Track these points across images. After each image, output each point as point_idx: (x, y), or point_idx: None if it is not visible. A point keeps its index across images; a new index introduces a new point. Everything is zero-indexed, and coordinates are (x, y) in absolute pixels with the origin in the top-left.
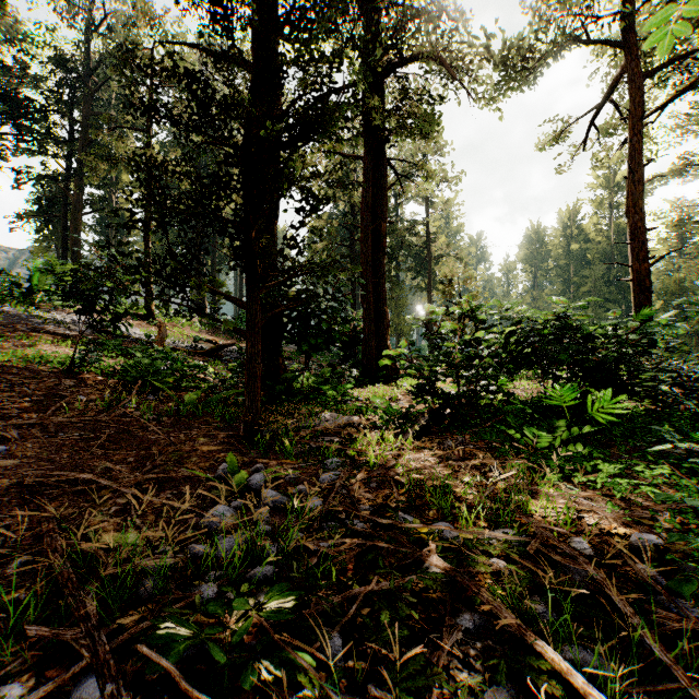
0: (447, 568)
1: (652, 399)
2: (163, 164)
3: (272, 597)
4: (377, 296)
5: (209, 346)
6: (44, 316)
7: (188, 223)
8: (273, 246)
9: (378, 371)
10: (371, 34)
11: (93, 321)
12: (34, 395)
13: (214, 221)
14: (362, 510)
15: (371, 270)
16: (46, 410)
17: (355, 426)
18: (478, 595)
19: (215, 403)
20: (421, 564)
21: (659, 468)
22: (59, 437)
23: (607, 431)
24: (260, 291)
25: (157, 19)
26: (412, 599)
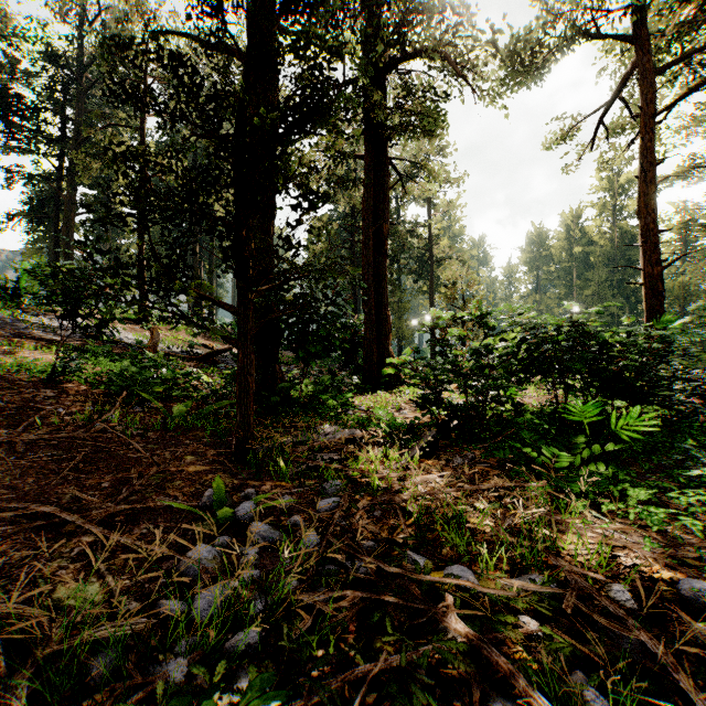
0: (469, 635)
1: (667, 408)
2: (142, 154)
3: (250, 701)
4: (378, 300)
5: (205, 351)
6: (30, 320)
7: (172, 220)
8: (270, 247)
9: (380, 378)
10: (373, 28)
11: (77, 327)
12: (7, 409)
13: (201, 218)
14: (365, 547)
15: (373, 273)
16: (18, 425)
17: (356, 441)
18: (512, 679)
19: (206, 415)
20: (436, 623)
21: (690, 491)
22: (28, 458)
23: (628, 447)
24: (253, 295)
25: (151, 12)
26: (428, 679)
